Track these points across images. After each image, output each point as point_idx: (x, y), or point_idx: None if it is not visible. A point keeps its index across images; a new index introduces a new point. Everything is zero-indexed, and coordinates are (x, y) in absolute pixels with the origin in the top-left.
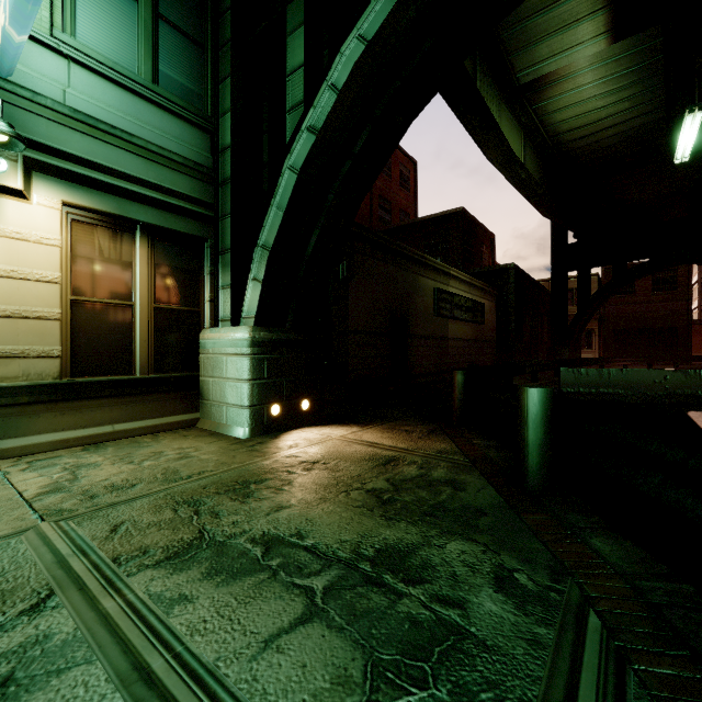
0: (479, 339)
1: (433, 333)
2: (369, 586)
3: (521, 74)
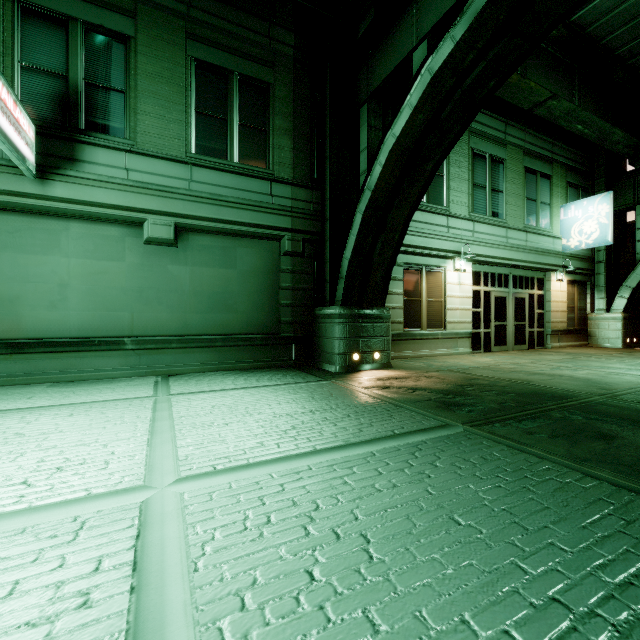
0: None
1: None
2: None
3: None
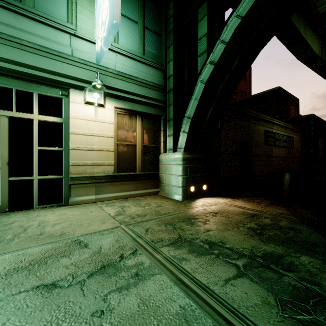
0: (290, 156)
1: (264, 154)
2: (264, 268)
3: (320, 8)
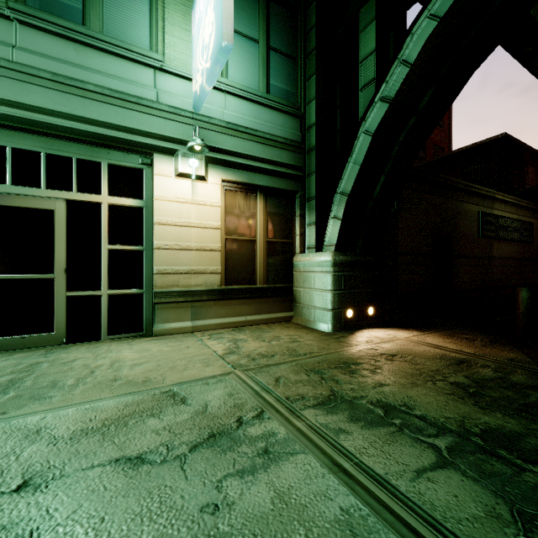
0: (527, 258)
1: (477, 253)
2: (486, 455)
3: None
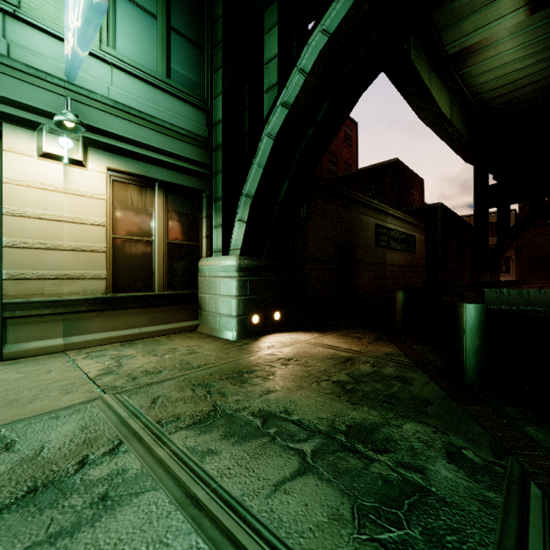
0: (412, 265)
1: (374, 261)
2: (346, 452)
3: (449, 46)
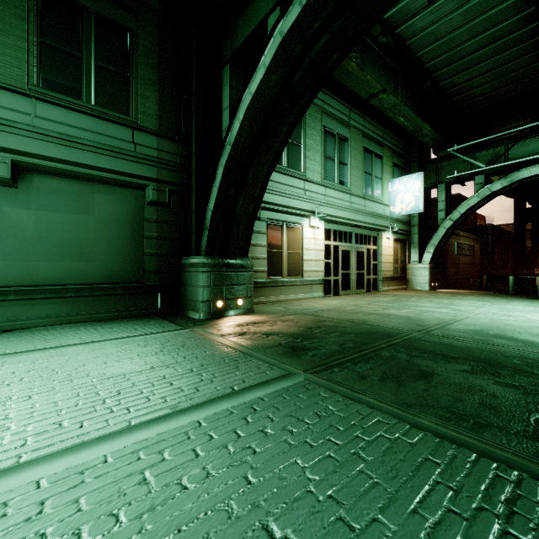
0: (472, 263)
1: (454, 262)
2: (490, 296)
3: None
